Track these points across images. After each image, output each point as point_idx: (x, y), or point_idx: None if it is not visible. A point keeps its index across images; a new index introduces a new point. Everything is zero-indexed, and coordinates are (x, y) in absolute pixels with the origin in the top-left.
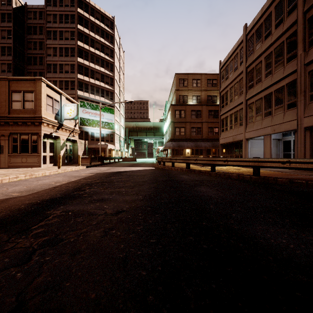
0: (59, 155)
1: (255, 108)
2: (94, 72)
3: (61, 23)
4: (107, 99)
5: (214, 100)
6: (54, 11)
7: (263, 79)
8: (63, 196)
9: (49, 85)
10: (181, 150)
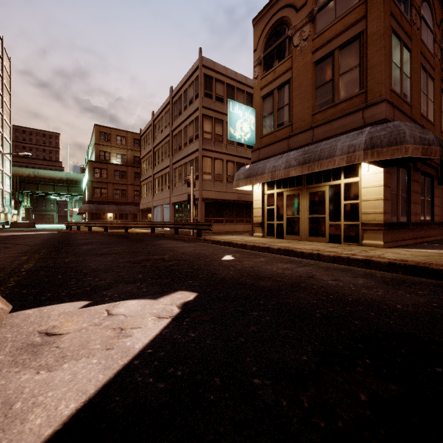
0: None
1: (157, 183)
2: None
3: None
4: None
5: None
6: None
7: (161, 162)
8: None
9: None
10: (101, 214)
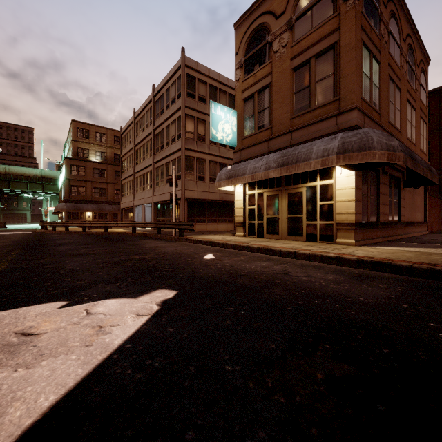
0: None
1: (139, 182)
2: None
3: None
4: None
5: None
6: None
7: (142, 161)
8: None
9: None
10: (79, 214)
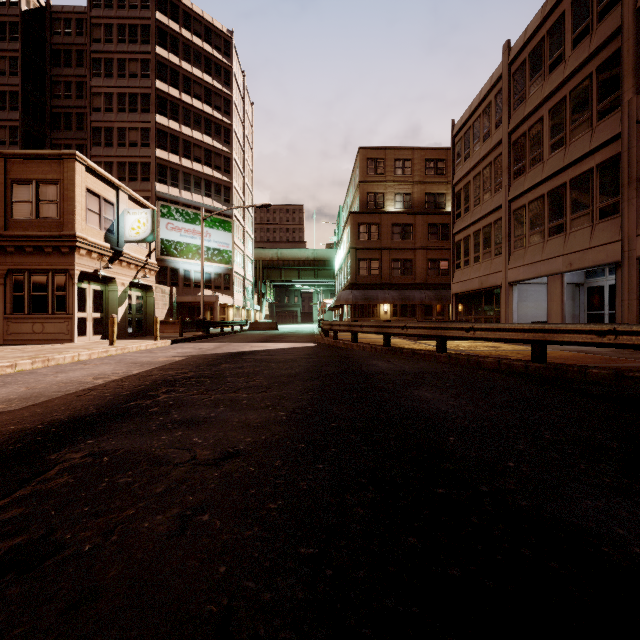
0: (113, 317)
1: (527, 219)
2: (191, 145)
3: (123, 43)
4: (217, 200)
5: (440, 202)
6: (107, 19)
7: (547, 156)
8: (103, 412)
9: (91, 168)
10: (371, 308)
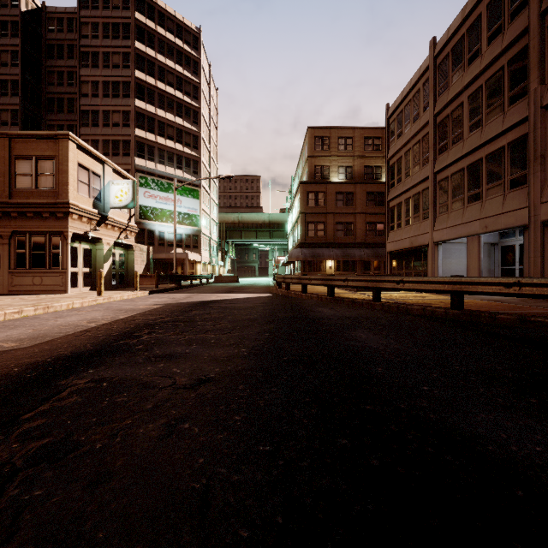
0: (100, 271)
1: (450, 188)
2: (165, 125)
3: (107, 39)
4: (187, 172)
5: (376, 173)
6: (94, 18)
7: (466, 135)
8: (98, 348)
9: (82, 146)
10: (318, 263)
